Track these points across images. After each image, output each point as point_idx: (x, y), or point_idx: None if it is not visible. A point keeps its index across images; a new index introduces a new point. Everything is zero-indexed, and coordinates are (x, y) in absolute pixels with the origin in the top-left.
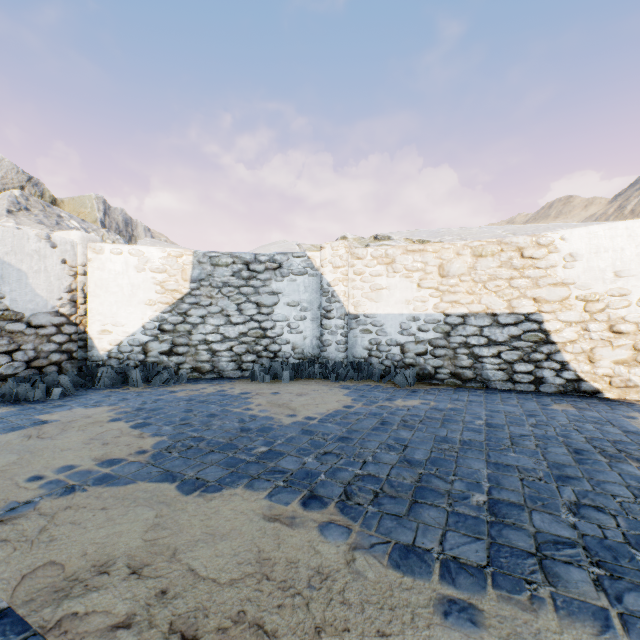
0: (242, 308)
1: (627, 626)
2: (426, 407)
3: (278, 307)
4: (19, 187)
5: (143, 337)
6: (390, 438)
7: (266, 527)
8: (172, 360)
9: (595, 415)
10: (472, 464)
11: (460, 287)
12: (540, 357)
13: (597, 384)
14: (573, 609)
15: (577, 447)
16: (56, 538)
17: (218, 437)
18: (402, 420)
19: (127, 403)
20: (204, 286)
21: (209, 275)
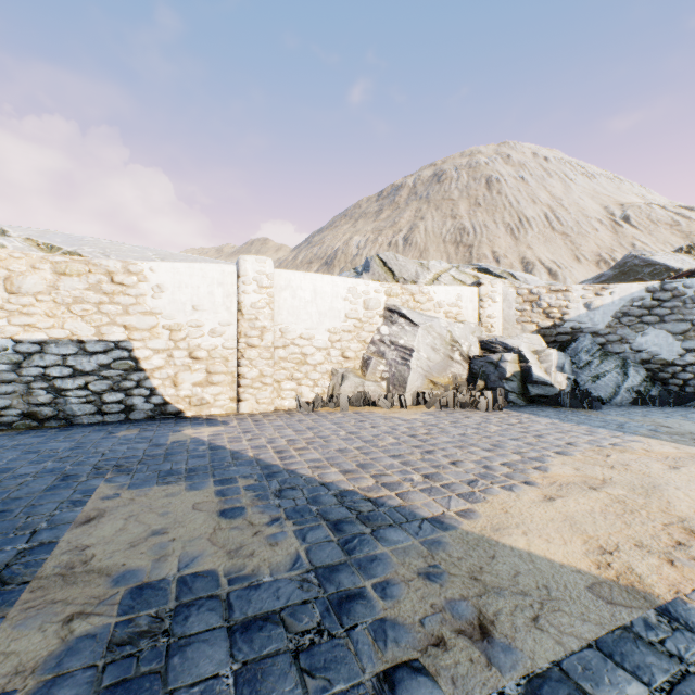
0: None
1: None
2: None
3: None
4: None
5: None
6: None
7: None
8: None
9: (149, 435)
10: None
11: (37, 308)
12: (131, 385)
13: (181, 405)
14: None
15: (74, 473)
16: None
17: None
18: None
19: None
20: None
21: None
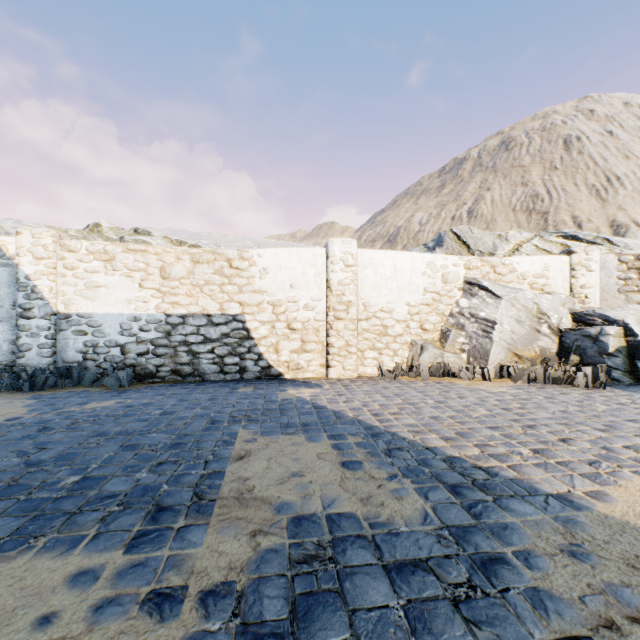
0: None
1: (92, 541)
2: (117, 406)
3: None
4: None
5: None
6: (32, 444)
7: None
8: None
9: (262, 392)
10: (102, 451)
11: (181, 289)
12: (244, 350)
13: (281, 369)
14: (57, 544)
15: (217, 419)
16: None
17: None
18: (72, 423)
19: None
20: None
21: None
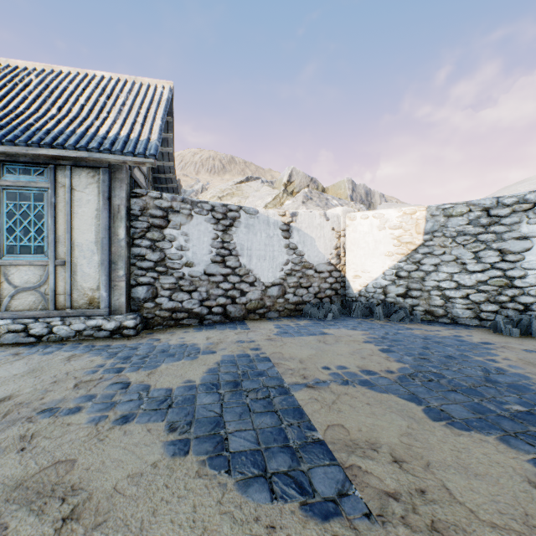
0: (479, 256)
1: None
2: None
3: (530, 253)
4: (306, 186)
5: (383, 281)
6: None
7: (532, 493)
8: (406, 302)
9: None
10: None
11: None
12: None
13: None
14: None
15: None
16: (341, 411)
17: (458, 379)
18: None
19: (373, 331)
20: (436, 237)
21: (441, 226)
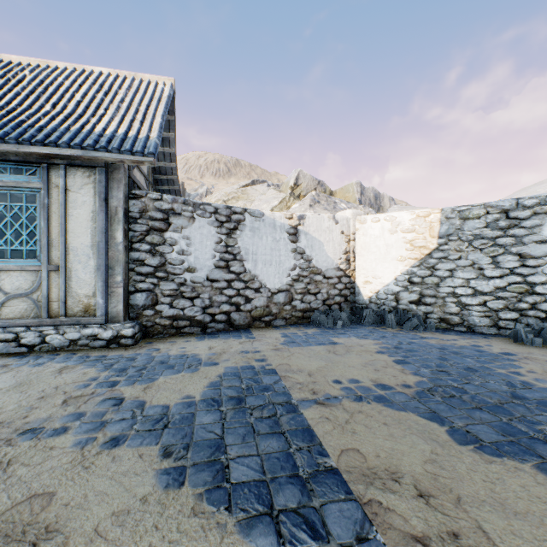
0: (498, 260)
1: None
2: None
3: None
4: (313, 189)
5: (395, 287)
6: None
7: None
8: (420, 309)
9: None
10: None
11: None
12: None
13: None
14: None
15: None
16: (356, 432)
17: (482, 395)
18: None
19: (386, 340)
20: (452, 241)
21: (457, 229)
